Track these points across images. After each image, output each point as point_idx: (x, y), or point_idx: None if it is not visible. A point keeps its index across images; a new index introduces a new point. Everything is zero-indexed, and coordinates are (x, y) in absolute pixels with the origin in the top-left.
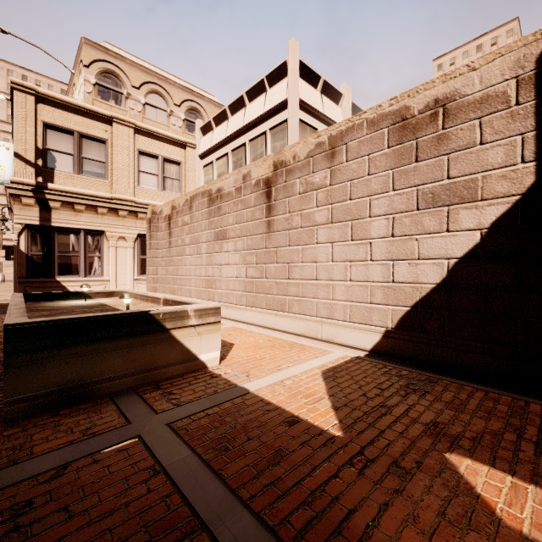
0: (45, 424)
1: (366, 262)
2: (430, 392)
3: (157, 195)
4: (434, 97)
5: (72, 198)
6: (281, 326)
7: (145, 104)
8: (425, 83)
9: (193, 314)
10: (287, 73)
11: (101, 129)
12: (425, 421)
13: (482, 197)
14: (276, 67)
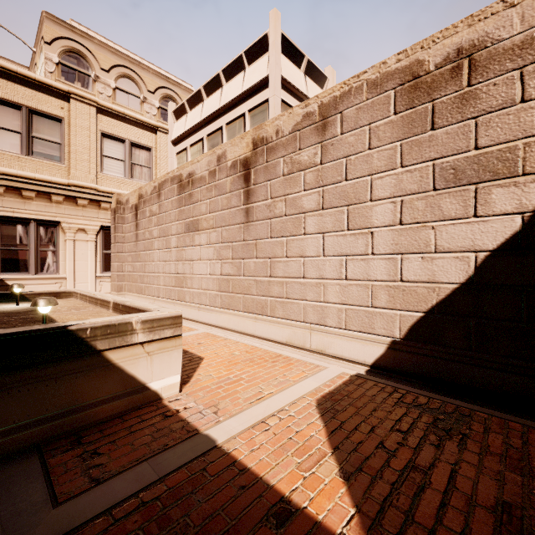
0: None
1: (366, 256)
2: (470, 435)
3: (123, 183)
4: (456, 46)
5: (19, 183)
6: (262, 332)
7: (115, 89)
8: (444, 29)
9: (140, 327)
10: (268, 47)
11: (56, 106)
12: (488, 501)
13: (524, 171)
14: (256, 41)
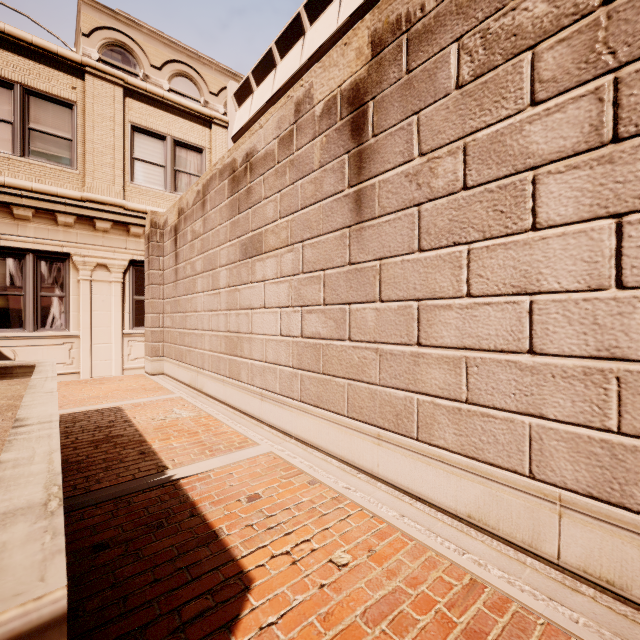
0: None
1: None
2: None
3: (163, 198)
4: None
5: (7, 195)
6: (395, 473)
7: (169, 91)
8: None
9: None
10: None
11: (64, 85)
12: None
13: None
14: None
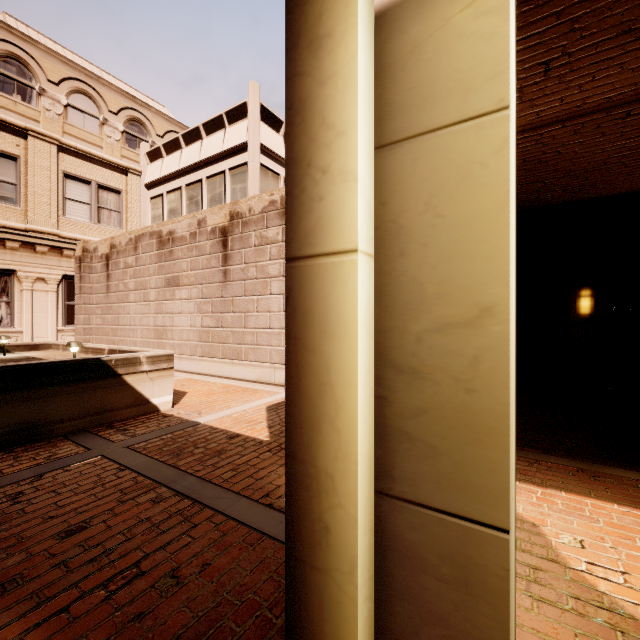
0: (3, 458)
1: None
2: None
3: (89, 228)
4: None
5: None
6: (237, 374)
7: (67, 106)
8: None
9: (145, 361)
10: (248, 114)
11: (10, 143)
12: None
13: None
14: (236, 105)
